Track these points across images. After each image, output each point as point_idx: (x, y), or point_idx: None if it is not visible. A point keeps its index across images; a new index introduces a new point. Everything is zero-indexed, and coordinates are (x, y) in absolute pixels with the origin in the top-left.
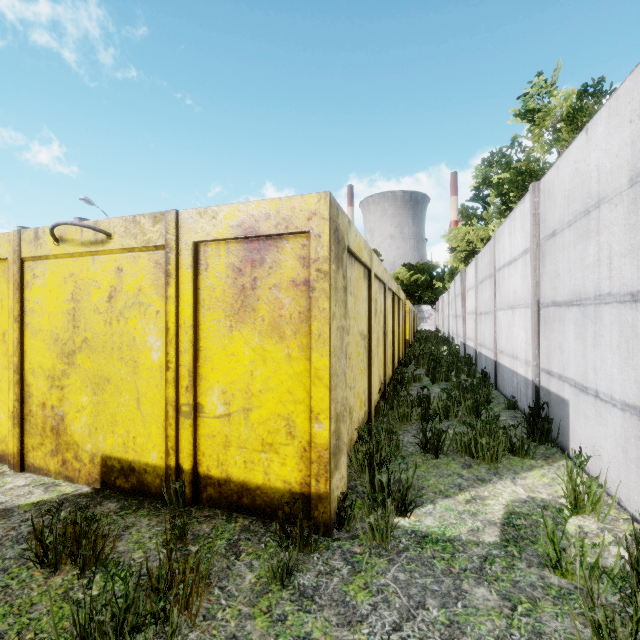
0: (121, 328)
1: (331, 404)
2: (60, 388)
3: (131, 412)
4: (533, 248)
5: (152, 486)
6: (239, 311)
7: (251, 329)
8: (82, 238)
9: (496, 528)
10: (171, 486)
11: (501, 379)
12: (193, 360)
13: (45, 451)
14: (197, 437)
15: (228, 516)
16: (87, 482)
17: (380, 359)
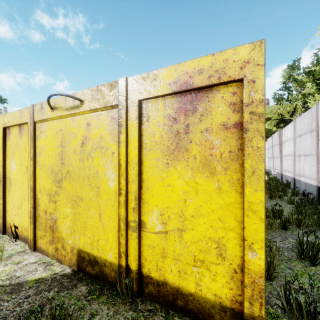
0: (89, 164)
1: (264, 235)
2: (54, 202)
3: (95, 222)
4: None
5: (109, 276)
6: (174, 151)
7: (184, 166)
8: (66, 105)
9: None
10: (122, 281)
11: None
12: (138, 188)
13: (46, 240)
14: (141, 246)
15: (166, 313)
16: (69, 264)
17: None
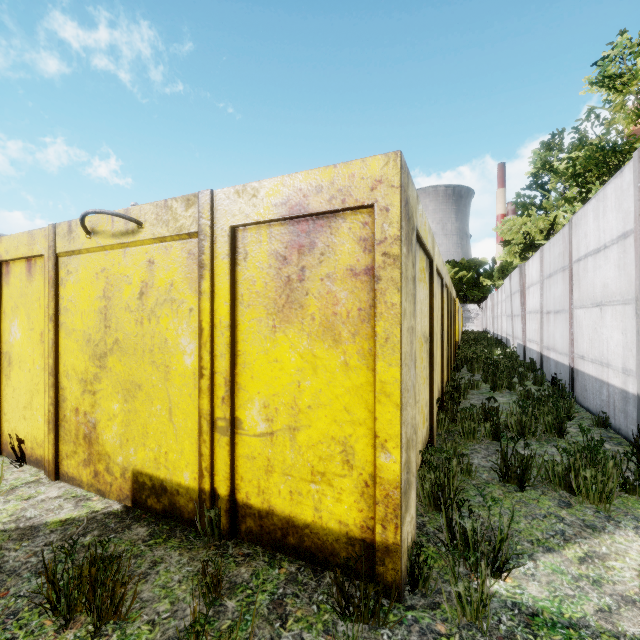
0: (152, 328)
1: (402, 428)
2: (92, 393)
3: (163, 424)
4: (639, 230)
5: (185, 510)
6: (283, 308)
7: (298, 330)
8: (113, 229)
9: (637, 610)
10: (205, 514)
11: (581, 389)
12: (230, 366)
13: (78, 460)
14: (234, 457)
15: (270, 557)
16: (118, 498)
17: (438, 364)
